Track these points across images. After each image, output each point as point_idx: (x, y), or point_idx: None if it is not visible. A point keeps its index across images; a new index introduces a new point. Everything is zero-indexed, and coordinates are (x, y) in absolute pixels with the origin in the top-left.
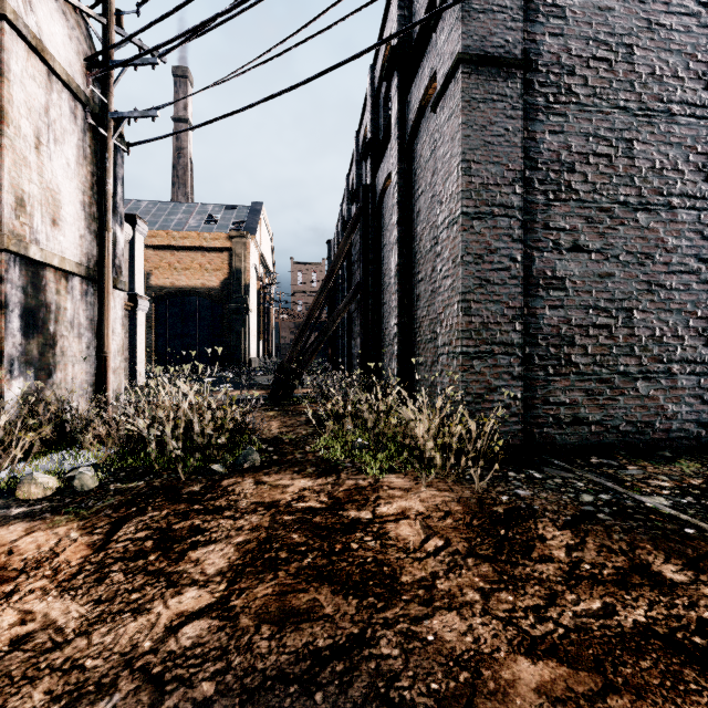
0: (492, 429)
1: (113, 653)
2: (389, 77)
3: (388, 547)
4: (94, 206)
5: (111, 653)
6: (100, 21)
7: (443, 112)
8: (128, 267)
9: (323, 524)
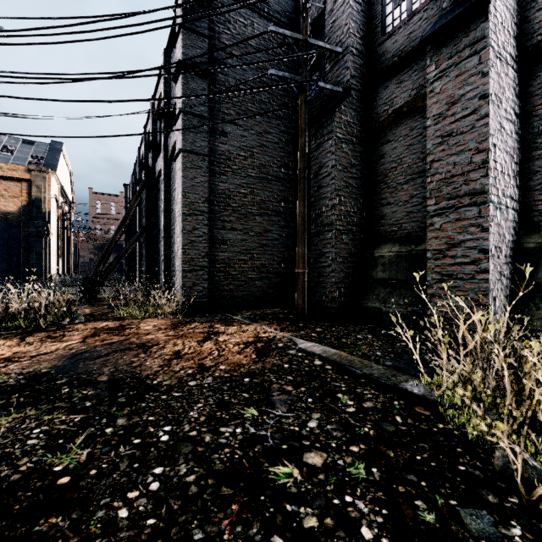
0: (195, 301)
1: (51, 349)
2: (160, 120)
3: (139, 330)
4: None
5: (51, 349)
6: None
7: (177, 165)
8: None
9: (116, 329)
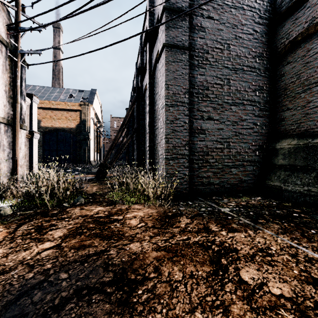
0: (177, 187)
1: (16, 260)
2: (146, 44)
3: (124, 226)
4: (11, 91)
5: (15, 260)
6: (13, 9)
7: (160, 63)
8: (29, 118)
9: (103, 221)
